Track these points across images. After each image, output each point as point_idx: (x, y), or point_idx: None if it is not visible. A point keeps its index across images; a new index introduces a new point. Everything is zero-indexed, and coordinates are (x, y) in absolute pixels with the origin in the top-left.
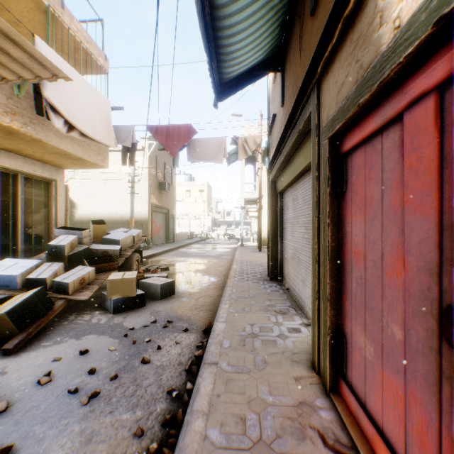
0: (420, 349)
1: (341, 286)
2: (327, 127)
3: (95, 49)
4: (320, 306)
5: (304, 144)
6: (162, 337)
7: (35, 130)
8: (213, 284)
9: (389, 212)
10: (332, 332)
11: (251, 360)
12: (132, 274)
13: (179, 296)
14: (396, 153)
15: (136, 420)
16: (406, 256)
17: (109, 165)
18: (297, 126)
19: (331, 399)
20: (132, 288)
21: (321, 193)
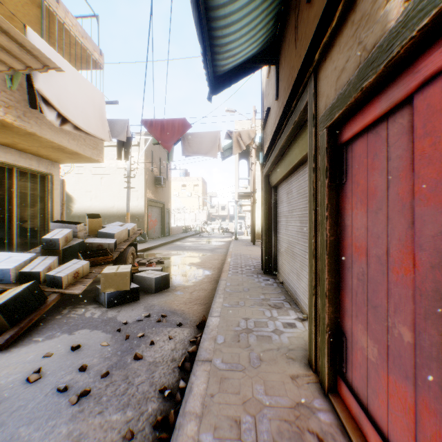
0: (434, 354)
1: (340, 282)
2: (325, 116)
3: (90, 44)
4: (317, 302)
5: (299, 136)
6: (155, 332)
7: (29, 123)
8: (208, 277)
9: (395, 204)
10: (330, 329)
11: (246, 356)
12: (126, 268)
13: (174, 290)
14: (404, 139)
15: (126, 421)
16: (417, 251)
17: (106, 160)
18: (292, 118)
19: (330, 400)
20: (126, 282)
21: (318, 185)
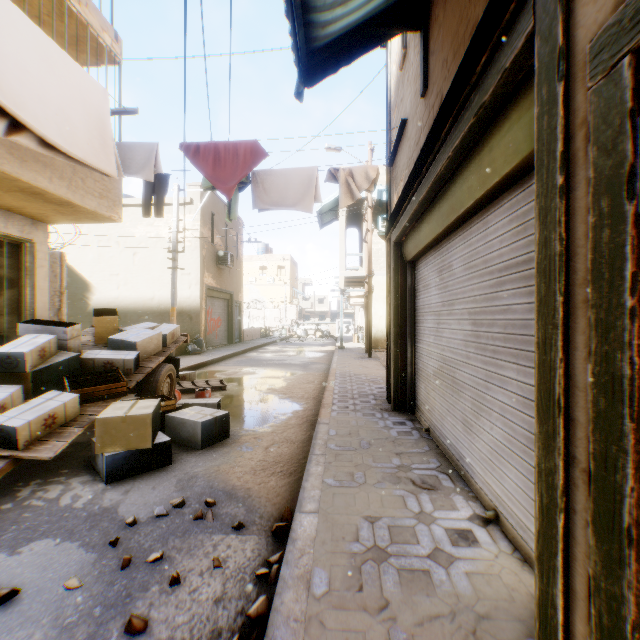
0: None
1: None
2: (625, 19)
3: (95, 17)
4: (571, 530)
5: (483, 146)
6: (187, 545)
7: None
8: (297, 415)
9: None
10: None
11: None
12: (147, 407)
13: (236, 442)
14: None
15: None
16: None
17: (141, 227)
18: (473, 103)
19: None
20: (144, 433)
21: (579, 228)
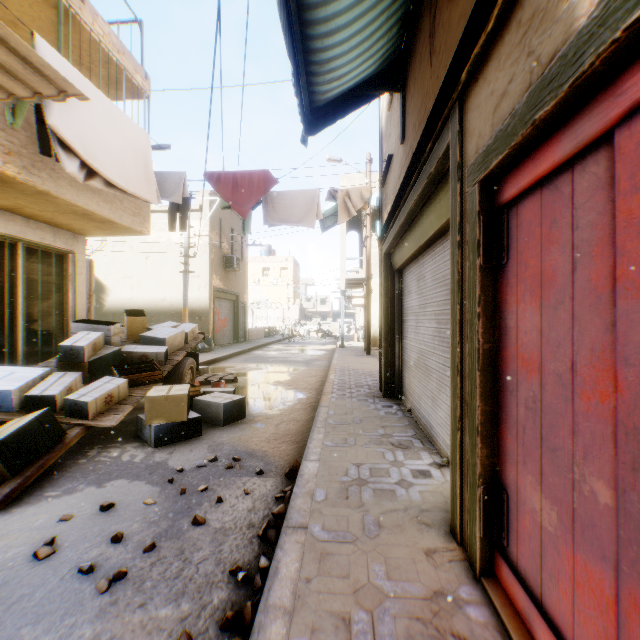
0: None
1: (498, 412)
2: (476, 164)
3: (130, 62)
4: (464, 440)
5: (436, 196)
6: (224, 483)
7: (39, 177)
8: (301, 402)
9: (585, 295)
10: (484, 482)
11: (358, 521)
12: (182, 389)
13: (252, 421)
14: (599, 198)
15: (181, 618)
16: (621, 367)
17: (153, 232)
18: (426, 169)
19: (483, 587)
20: (182, 409)
21: (466, 267)
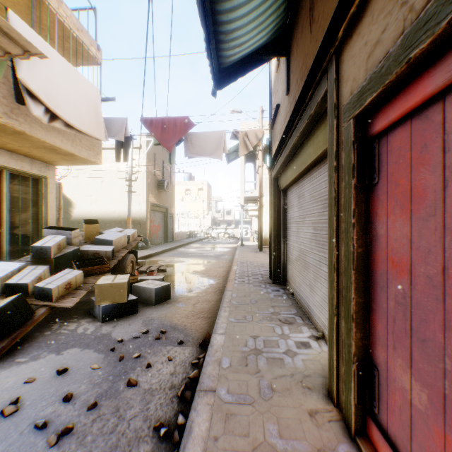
0: None
1: (369, 303)
2: (351, 103)
3: (86, 37)
4: (339, 323)
5: (314, 133)
6: (153, 351)
7: (17, 121)
8: (212, 287)
9: None
10: (358, 359)
11: (255, 385)
12: (123, 278)
13: (175, 301)
14: None
15: None
16: None
17: (107, 163)
18: (307, 112)
19: (358, 445)
20: (123, 293)
21: (341, 186)
